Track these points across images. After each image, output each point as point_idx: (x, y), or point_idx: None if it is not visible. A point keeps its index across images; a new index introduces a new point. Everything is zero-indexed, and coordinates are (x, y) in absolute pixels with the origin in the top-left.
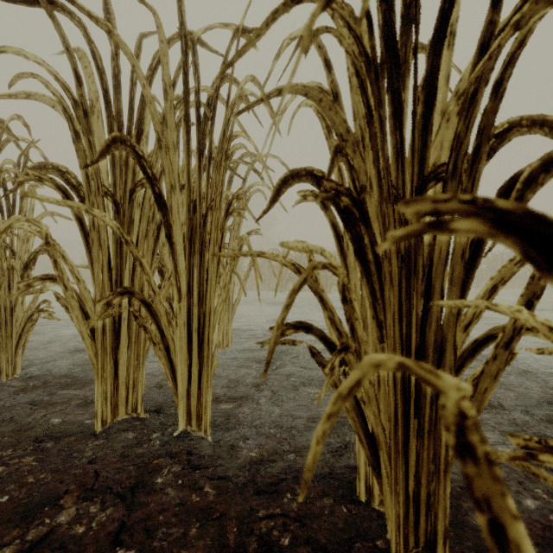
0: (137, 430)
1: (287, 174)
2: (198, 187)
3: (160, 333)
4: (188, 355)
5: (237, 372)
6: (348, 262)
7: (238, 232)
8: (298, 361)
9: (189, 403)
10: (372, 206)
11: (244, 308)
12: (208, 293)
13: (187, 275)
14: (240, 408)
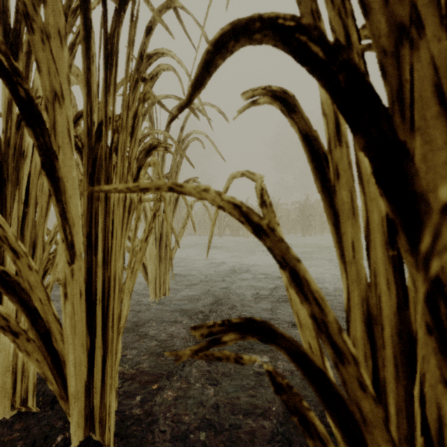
0: (14, 443)
1: (224, 30)
2: (103, 104)
3: (28, 316)
4: (88, 336)
5: (170, 329)
6: (338, 202)
7: (176, 180)
8: (236, 312)
9: (90, 402)
10: (422, 70)
11: (186, 251)
12: (113, 250)
13: (86, 224)
14: (166, 389)
